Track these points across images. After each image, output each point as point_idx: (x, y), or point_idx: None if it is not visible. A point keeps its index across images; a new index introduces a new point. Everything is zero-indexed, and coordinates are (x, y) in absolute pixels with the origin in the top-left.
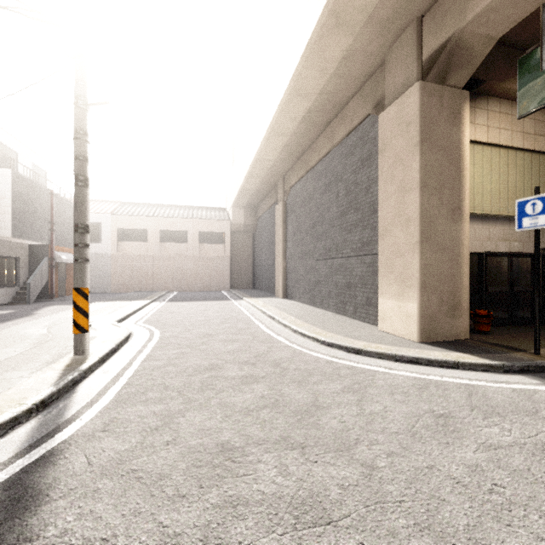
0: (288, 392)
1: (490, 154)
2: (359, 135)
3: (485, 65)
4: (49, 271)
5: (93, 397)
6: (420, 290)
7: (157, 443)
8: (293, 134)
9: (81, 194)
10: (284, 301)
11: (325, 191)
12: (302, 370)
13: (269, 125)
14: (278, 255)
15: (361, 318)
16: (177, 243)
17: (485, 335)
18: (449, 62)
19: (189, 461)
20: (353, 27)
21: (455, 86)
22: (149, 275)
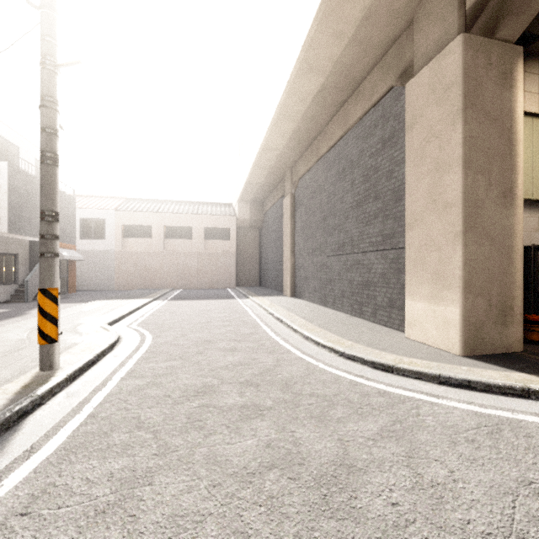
0: (304, 437)
1: None
2: (380, 113)
3: None
4: None
5: (37, 439)
6: (463, 292)
7: None
8: (302, 118)
9: (48, 174)
10: (293, 300)
11: (338, 179)
12: (320, 396)
13: (276, 108)
14: (285, 251)
15: (382, 321)
16: (182, 239)
17: None
18: (502, 6)
19: None
20: None
21: (506, 40)
22: (153, 272)
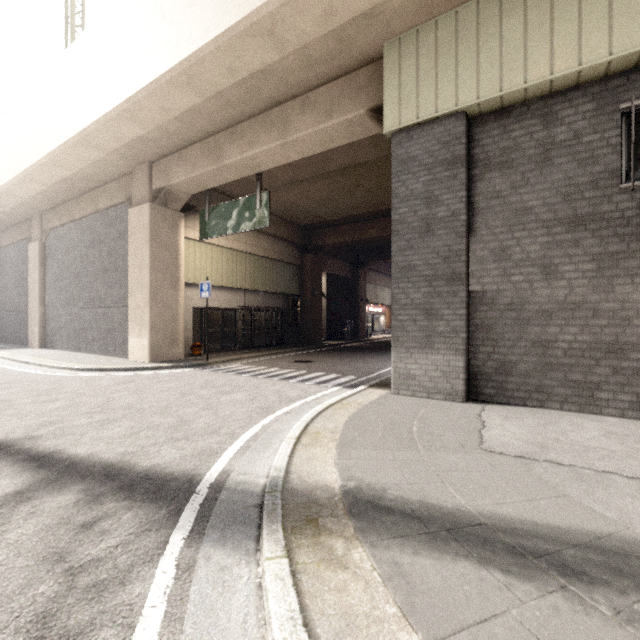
0: (41, 387)
1: (206, 248)
2: (118, 213)
3: (197, 198)
4: None
5: None
6: (150, 331)
7: None
8: (53, 186)
9: None
10: (42, 351)
11: (90, 246)
12: (54, 381)
13: (21, 173)
14: (32, 301)
15: (119, 355)
16: None
17: (197, 356)
18: (166, 198)
19: None
20: (103, 150)
21: (174, 209)
22: None
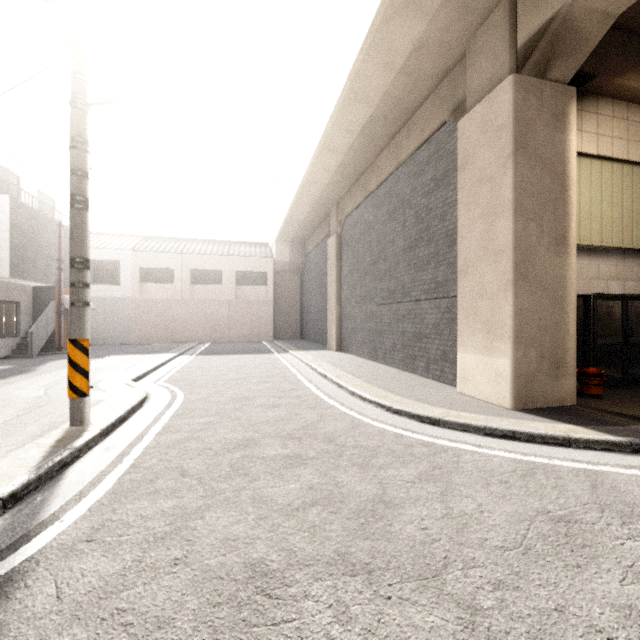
0: (345, 481)
1: (600, 170)
2: (433, 149)
3: (596, 55)
4: (57, 318)
5: (84, 486)
6: (514, 343)
7: (160, 562)
8: (349, 151)
9: (79, 219)
10: (339, 355)
11: (389, 219)
12: (364, 447)
13: (320, 139)
14: (330, 299)
15: (435, 376)
16: (210, 284)
17: (596, 399)
18: (552, 48)
19: (203, 595)
20: (427, 8)
21: (558, 81)
22: (177, 323)
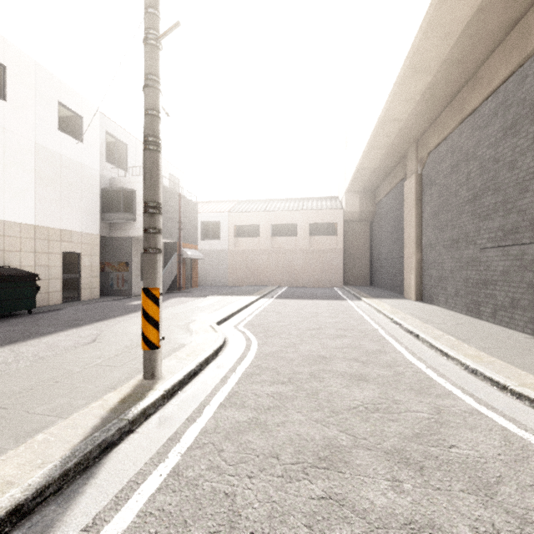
0: None
1: None
2: None
3: None
4: (178, 265)
5: (105, 504)
6: None
7: None
8: (442, 66)
9: (150, 161)
10: (421, 306)
11: (504, 137)
12: None
13: (404, 60)
14: (408, 245)
15: None
16: (287, 236)
17: None
18: None
19: None
20: None
21: None
22: (261, 269)
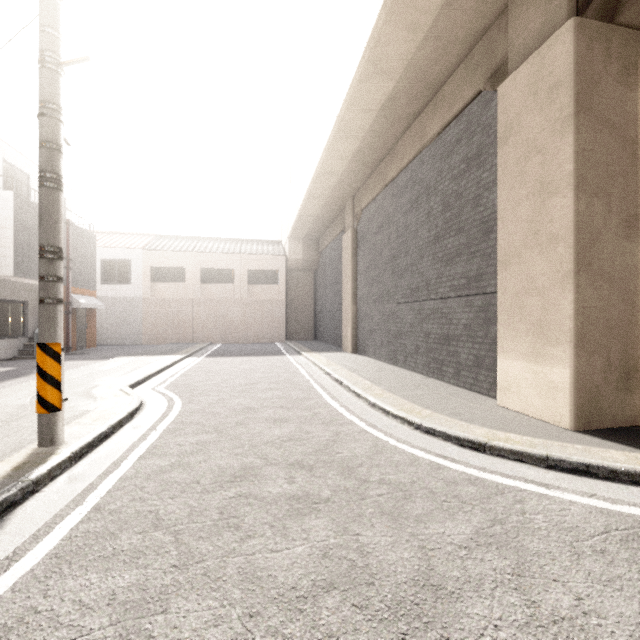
0: (373, 543)
1: None
2: (464, 125)
3: None
4: (65, 318)
5: (23, 541)
6: (575, 348)
7: None
8: (367, 135)
9: (48, 200)
10: (354, 358)
11: (411, 209)
12: (393, 483)
13: (335, 122)
14: (345, 298)
15: (466, 384)
16: (221, 283)
17: None
18: None
19: None
20: None
21: (629, 25)
22: (188, 323)
